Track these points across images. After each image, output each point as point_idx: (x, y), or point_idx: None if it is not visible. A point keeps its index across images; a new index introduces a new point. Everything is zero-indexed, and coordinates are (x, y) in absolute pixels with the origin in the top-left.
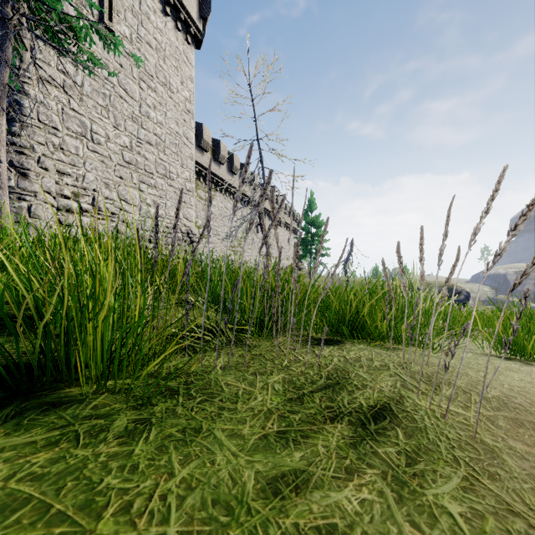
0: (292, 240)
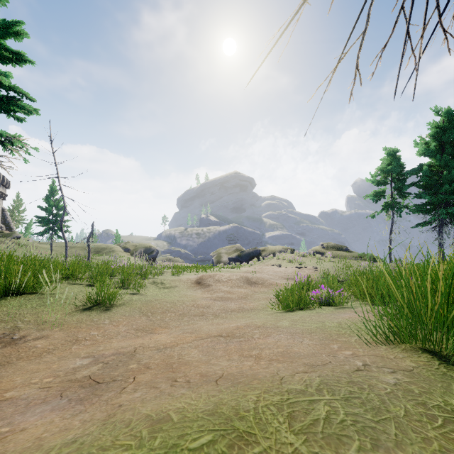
0: (0, 205)
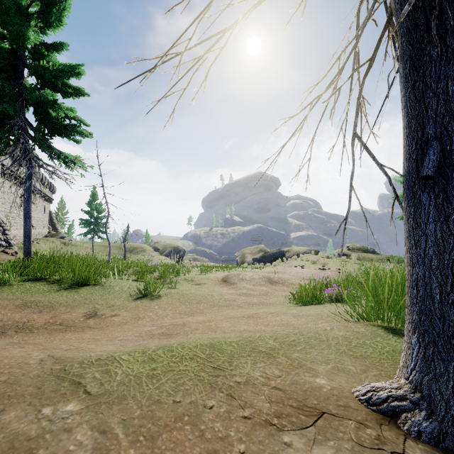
0: (48, 208)
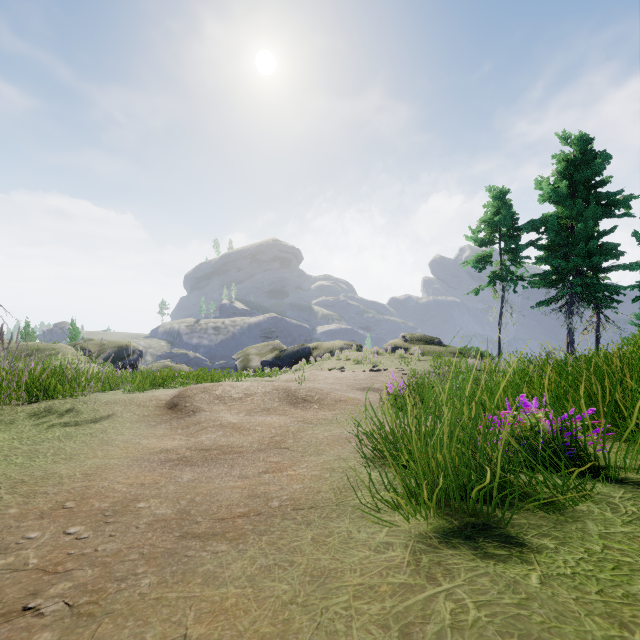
0: None
